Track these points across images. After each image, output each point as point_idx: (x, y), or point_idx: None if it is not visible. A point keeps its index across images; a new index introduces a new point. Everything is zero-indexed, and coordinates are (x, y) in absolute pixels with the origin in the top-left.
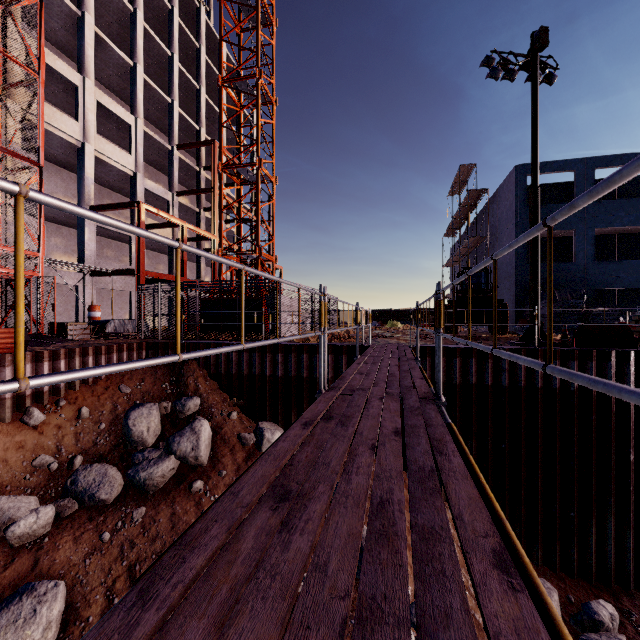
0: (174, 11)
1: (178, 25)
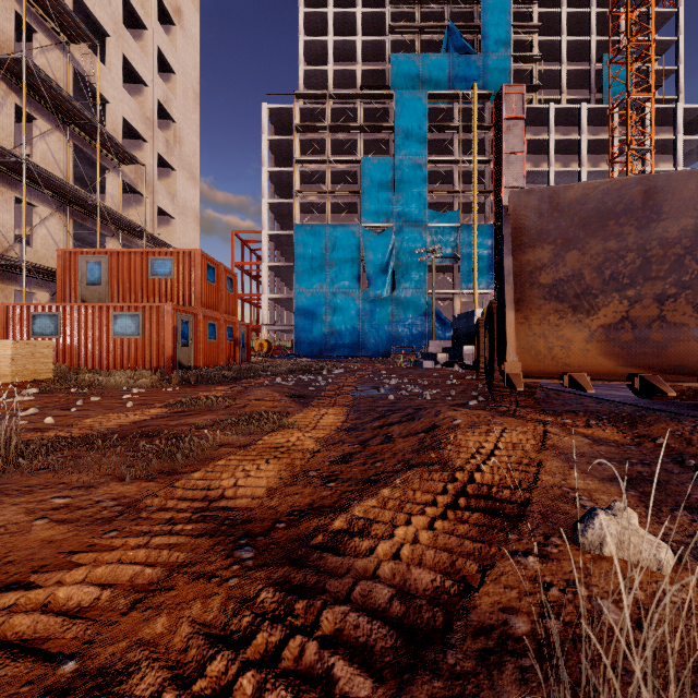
0: (614, 138)
1: (621, 140)
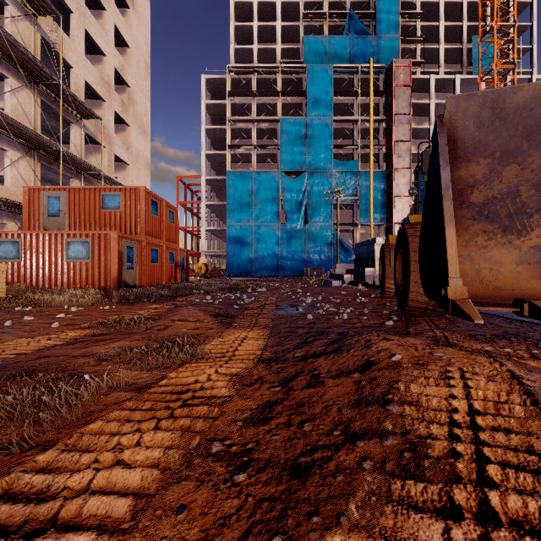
0: None
1: None
